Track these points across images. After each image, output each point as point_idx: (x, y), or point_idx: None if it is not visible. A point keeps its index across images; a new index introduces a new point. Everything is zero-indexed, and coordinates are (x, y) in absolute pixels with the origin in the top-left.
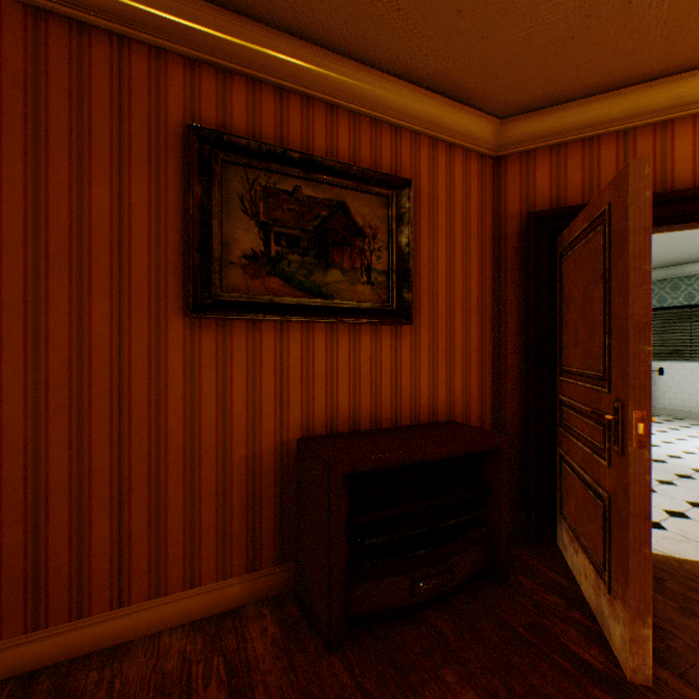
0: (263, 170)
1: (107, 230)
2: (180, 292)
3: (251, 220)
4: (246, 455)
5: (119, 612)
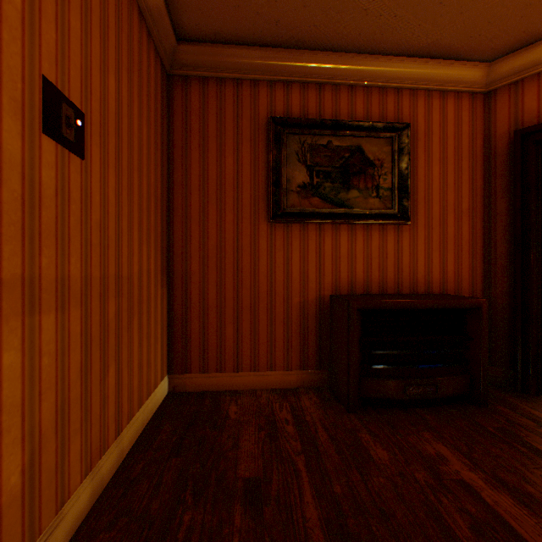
0: (309, 135)
1: (232, 180)
2: (265, 209)
3: (302, 165)
4: (299, 302)
5: (237, 374)
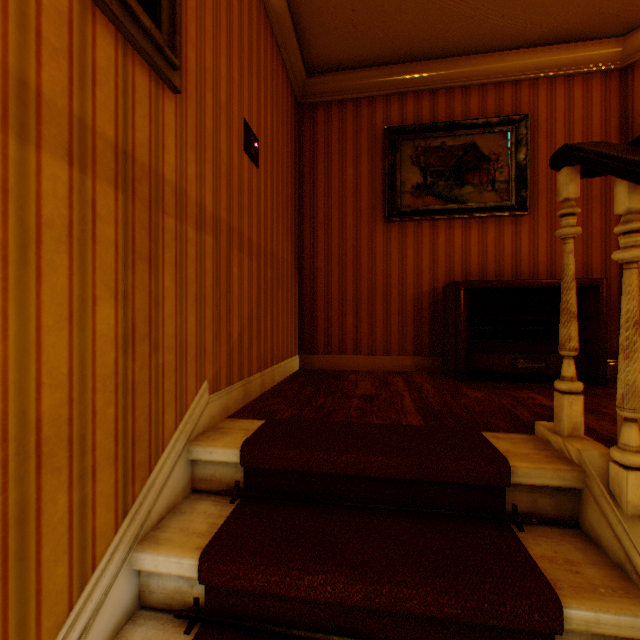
0: (422, 139)
1: (351, 187)
2: (381, 211)
3: (416, 168)
4: (413, 294)
5: (356, 357)
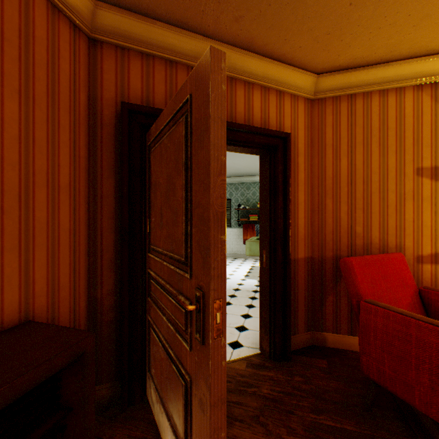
0: None
1: None
2: None
3: None
4: None
5: None
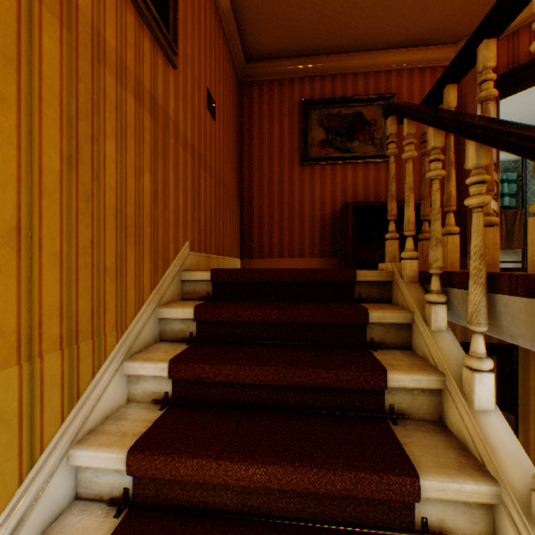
0: (326, 109)
1: (277, 141)
2: (298, 158)
3: (321, 128)
4: (319, 215)
5: (280, 260)
